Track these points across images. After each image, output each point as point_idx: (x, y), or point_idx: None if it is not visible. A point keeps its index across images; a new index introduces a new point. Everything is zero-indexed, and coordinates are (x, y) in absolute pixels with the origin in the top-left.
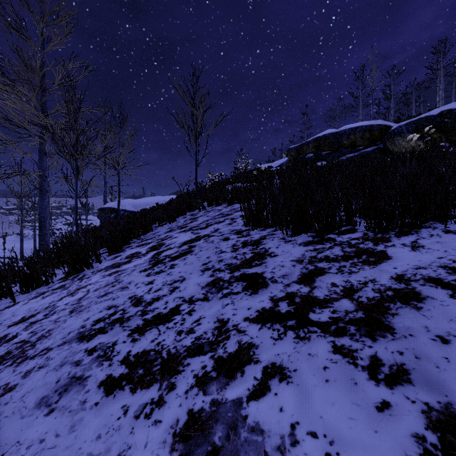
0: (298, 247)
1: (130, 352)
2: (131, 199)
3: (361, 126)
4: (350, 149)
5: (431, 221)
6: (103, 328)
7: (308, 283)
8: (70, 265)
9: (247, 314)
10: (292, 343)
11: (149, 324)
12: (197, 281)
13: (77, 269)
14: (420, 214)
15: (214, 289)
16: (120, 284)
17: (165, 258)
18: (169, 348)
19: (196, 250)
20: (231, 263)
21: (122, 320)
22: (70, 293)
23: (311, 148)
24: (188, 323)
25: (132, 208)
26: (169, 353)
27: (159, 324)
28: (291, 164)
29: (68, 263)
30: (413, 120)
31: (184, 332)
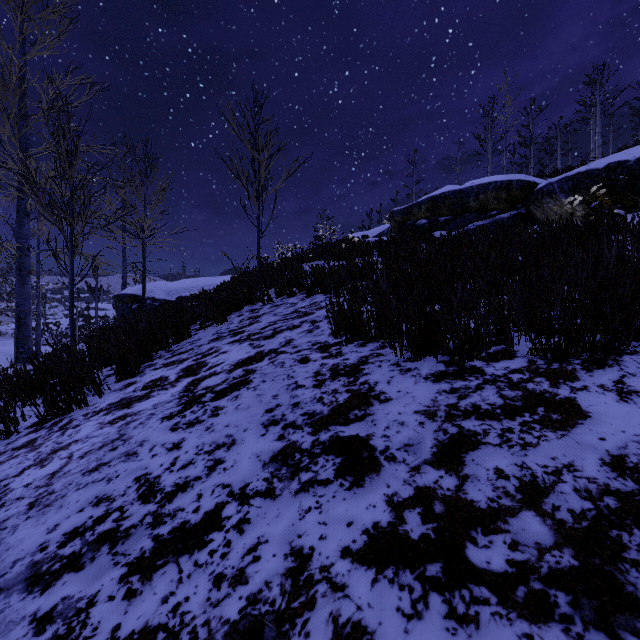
0: (424, 384)
1: (117, 629)
2: (163, 282)
3: (495, 182)
4: (480, 214)
5: (634, 341)
6: (78, 555)
7: (452, 468)
8: (49, 403)
9: (347, 539)
10: (443, 631)
11: (163, 551)
12: (255, 447)
13: (60, 409)
14: (619, 330)
15: (285, 470)
16: (126, 445)
17: (205, 392)
18: (194, 625)
19: (256, 380)
20: (314, 413)
21: (116, 538)
22: (40, 459)
23: (424, 212)
24: (235, 555)
25: (164, 295)
26: (195, 639)
27: (181, 553)
28: (396, 233)
29: (44, 399)
30: (569, 175)
31: (228, 579)
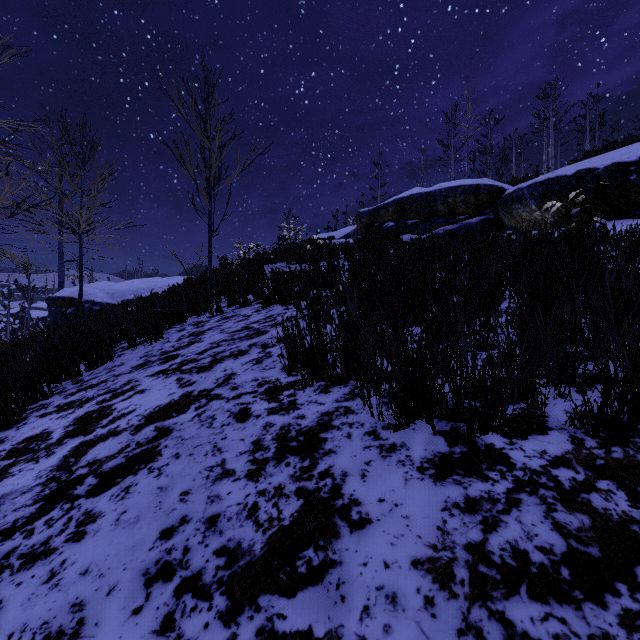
0: (421, 484)
1: None
2: (107, 283)
3: (463, 185)
4: (448, 218)
5: None
6: None
7: None
8: None
9: None
10: None
11: None
12: None
13: None
14: None
15: None
16: None
17: (86, 474)
18: None
19: (166, 451)
20: (238, 549)
21: None
22: None
23: (392, 214)
24: None
25: (106, 298)
26: None
27: None
28: (362, 235)
29: None
30: (539, 180)
31: None
